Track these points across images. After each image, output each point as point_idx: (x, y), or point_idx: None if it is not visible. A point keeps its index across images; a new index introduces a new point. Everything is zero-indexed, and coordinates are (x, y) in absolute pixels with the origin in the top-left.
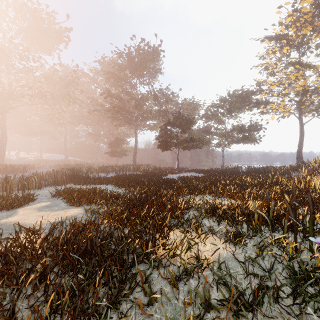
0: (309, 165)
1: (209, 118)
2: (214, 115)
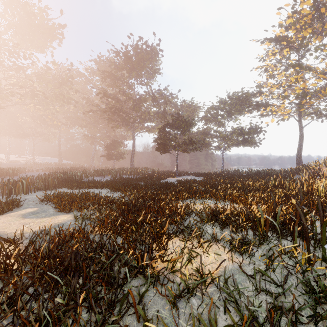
0: (310, 168)
1: (209, 120)
2: (214, 117)
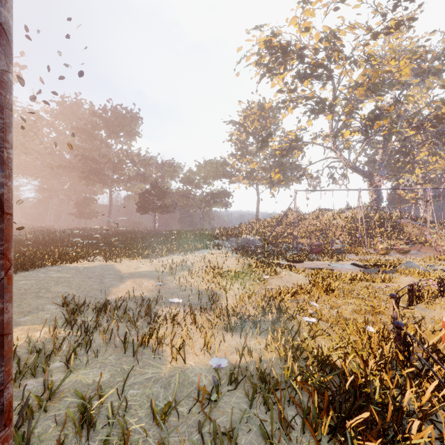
0: (242, 225)
1: (188, 182)
2: (192, 180)
